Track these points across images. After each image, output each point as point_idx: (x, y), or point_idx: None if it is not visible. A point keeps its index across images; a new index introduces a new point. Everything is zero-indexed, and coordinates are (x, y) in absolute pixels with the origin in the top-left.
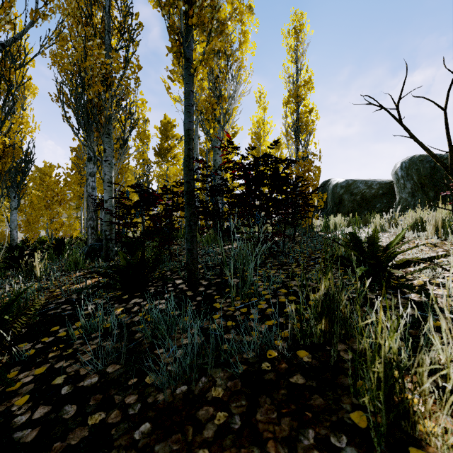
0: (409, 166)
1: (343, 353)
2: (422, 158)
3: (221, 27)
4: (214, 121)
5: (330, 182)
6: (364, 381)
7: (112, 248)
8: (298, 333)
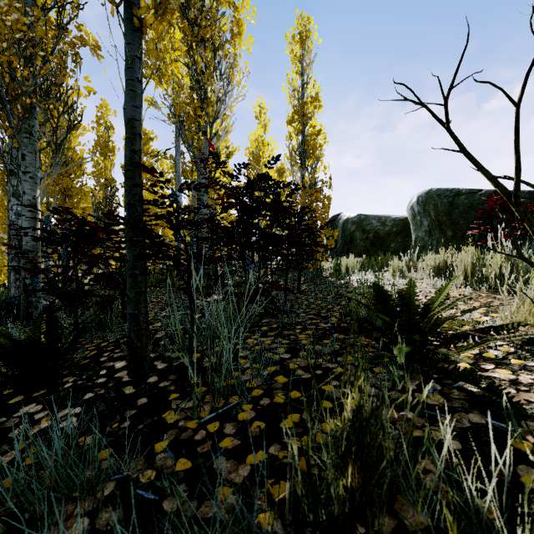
0: (426, 201)
1: None
2: (440, 192)
3: None
4: (197, 131)
5: (340, 216)
6: None
7: (36, 304)
8: (303, 498)
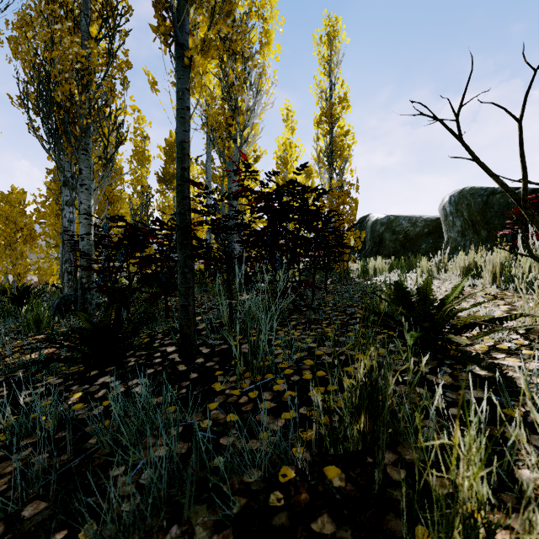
0: (459, 201)
1: (391, 469)
2: (474, 191)
3: (229, 6)
4: (228, 139)
5: (368, 218)
6: (426, 526)
7: (90, 301)
8: (326, 436)
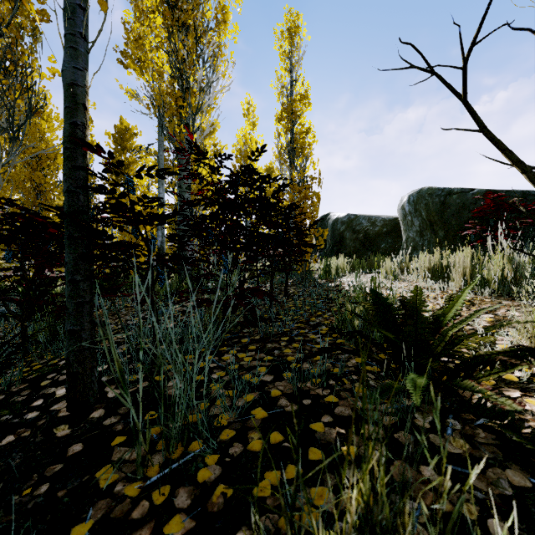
0: (417, 200)
1: None
2: (431, 191)
3: None
4: (178, 123)
5: (329, 216)
6: None
7: None
8: None
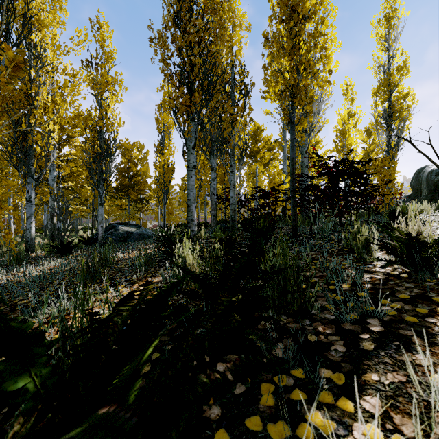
0: None
1: None
2: None
3: (311, 100)
4: (301, 132)
5: (425, 169)
6: None
7: (235, 226)
8: (345, 244)
